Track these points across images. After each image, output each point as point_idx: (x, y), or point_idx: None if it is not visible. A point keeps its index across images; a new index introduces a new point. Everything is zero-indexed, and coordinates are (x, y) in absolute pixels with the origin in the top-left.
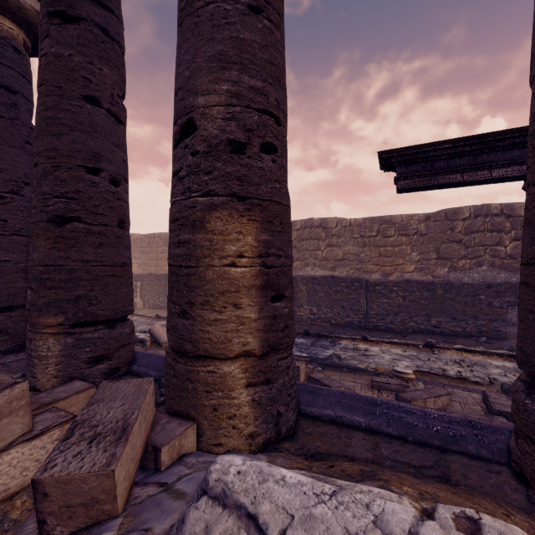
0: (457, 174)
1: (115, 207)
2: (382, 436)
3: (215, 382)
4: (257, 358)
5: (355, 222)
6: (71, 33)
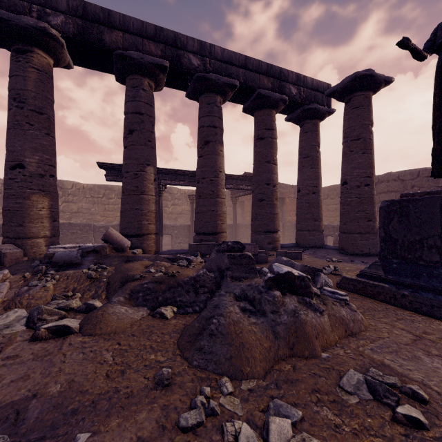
0: None
1: None
2: None
3: (34, 245)
4: (49, 238)
5: (87, 187)
6: None
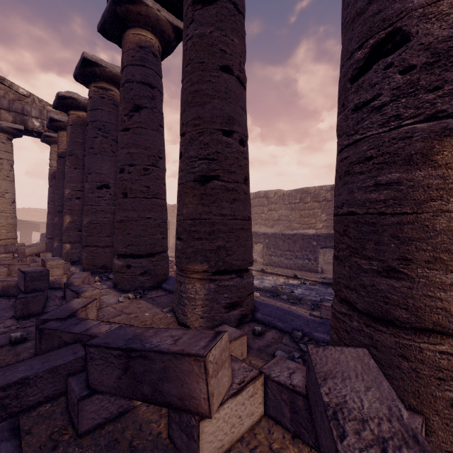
0: None
1: (243, 166)
2: None
3: (452, 368)
4: None
5: None
6: (211, 12)
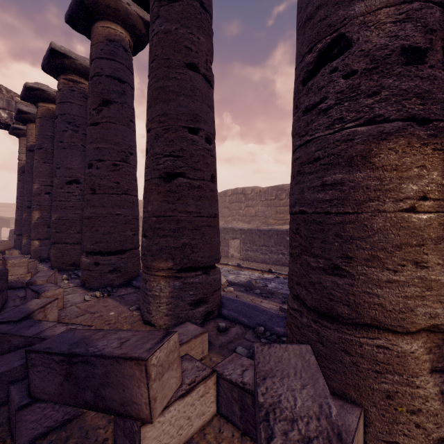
0: None
1: (209, 163)
2: None
3: (388, 361)
4: None
5: None
6: (176, 9)
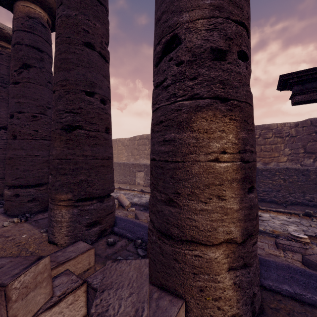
0: None
1: (103, 119)
2: None
3: (201, 266)
4: (237, 244)
5: None
6: None
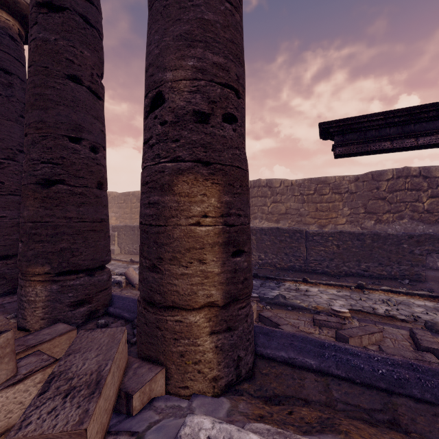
0: (387, 141)
1: (95, 171)
2: (332, 378)
3: (182, 330)
4: (220, 308)
5: (296, 183)
6: (56, 20)
